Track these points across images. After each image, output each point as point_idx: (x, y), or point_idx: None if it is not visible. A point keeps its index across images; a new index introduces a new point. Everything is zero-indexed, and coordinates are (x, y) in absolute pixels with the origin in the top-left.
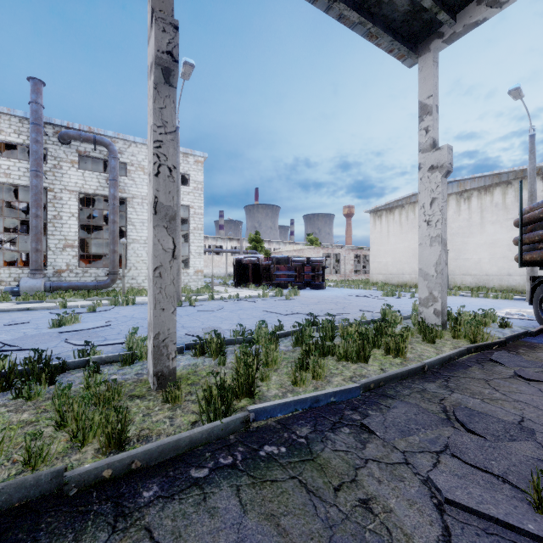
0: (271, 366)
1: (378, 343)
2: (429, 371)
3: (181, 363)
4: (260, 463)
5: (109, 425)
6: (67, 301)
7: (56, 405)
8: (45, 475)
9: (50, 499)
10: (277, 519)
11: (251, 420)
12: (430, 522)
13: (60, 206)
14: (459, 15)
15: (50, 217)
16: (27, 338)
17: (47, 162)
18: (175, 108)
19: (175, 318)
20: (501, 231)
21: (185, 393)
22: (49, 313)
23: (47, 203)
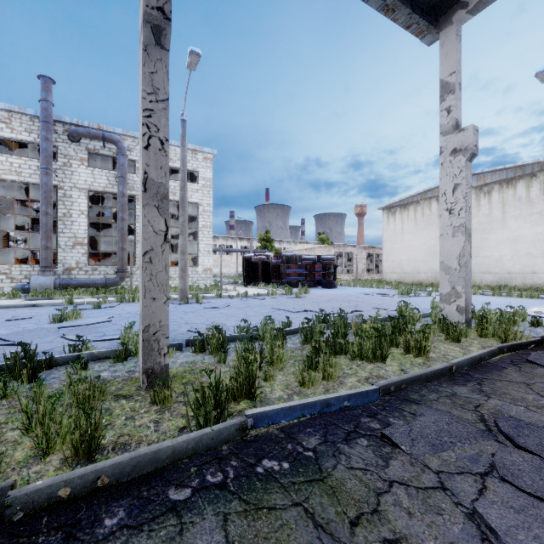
0: (277, 364)
1: (397, 341)
2: (457, 372)
3: (179, 360)
4: (256, 483)
5: (77, 431)
6: (75, 298)
7: (22, 405)
8: None
9: None
10: None
11: (249, 427)
12: None
13: (70, 204)
14: None
15: (60, 215)
16: (24, 332)
17: (58, 160)
18: (167, 73)
19: (167, 309)
20: (525, 226)
21: (177, 393)
22: (54, 309)
23: (58, 201)
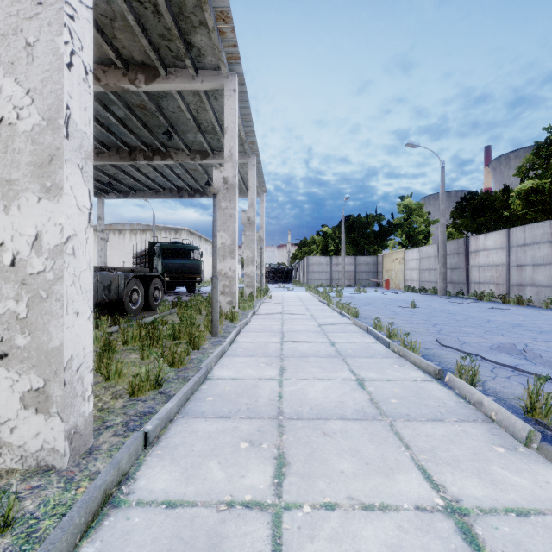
0: None
1: None
2: None
3: None
4: None
5: None
6: None
7: None
8: None
9: None
10: None
11: None
12: None
13: None
14: (110, 194)
15: None
16: None
17: None
18: None
19: None
20: None
21: None
22: None
23: None
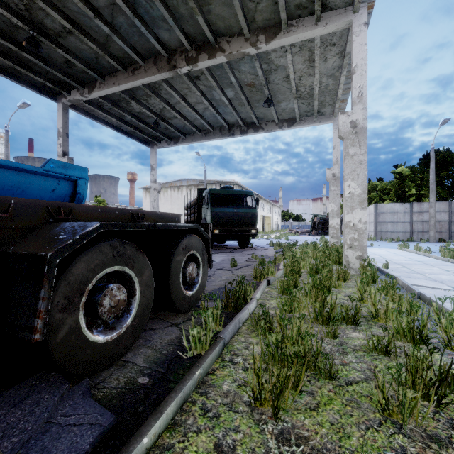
0: None
1: None
2: None
3: None
4: None
5: None
6: None
7: None
8: None
9: None
10: None
11: None
12: None
13: None
14: (161, 142)
15: None
16: None
17: None
18: None
19: None
20: None
21: None
22: None
23: None
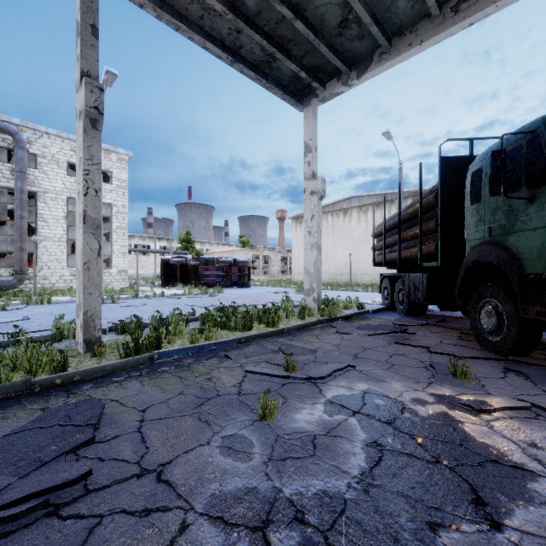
0: (179, 336)
1: (264, 320)
2: (288, 333)
3: (105, 339)
4: (157, 373)
5: (56, 361)
6: None
7: (10, 355)
8: (18, 382)
9: (22, 394)
10: (161, 386)
11: (156, 359)
12: (237, 380)
13: None
14: (327, 85)
15: None
16: None
17: None
18: (100, 146)
19: (100, 300)
20: None
21: (109, 352)
22: None
23: None
